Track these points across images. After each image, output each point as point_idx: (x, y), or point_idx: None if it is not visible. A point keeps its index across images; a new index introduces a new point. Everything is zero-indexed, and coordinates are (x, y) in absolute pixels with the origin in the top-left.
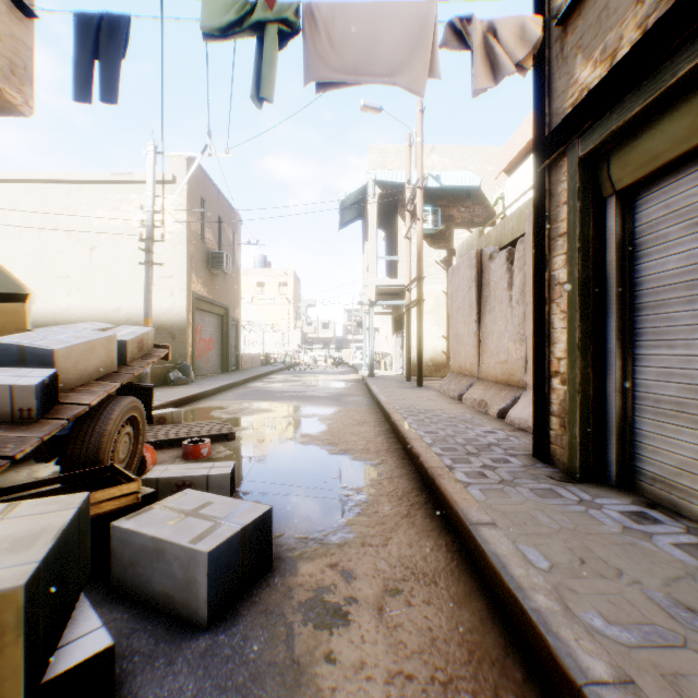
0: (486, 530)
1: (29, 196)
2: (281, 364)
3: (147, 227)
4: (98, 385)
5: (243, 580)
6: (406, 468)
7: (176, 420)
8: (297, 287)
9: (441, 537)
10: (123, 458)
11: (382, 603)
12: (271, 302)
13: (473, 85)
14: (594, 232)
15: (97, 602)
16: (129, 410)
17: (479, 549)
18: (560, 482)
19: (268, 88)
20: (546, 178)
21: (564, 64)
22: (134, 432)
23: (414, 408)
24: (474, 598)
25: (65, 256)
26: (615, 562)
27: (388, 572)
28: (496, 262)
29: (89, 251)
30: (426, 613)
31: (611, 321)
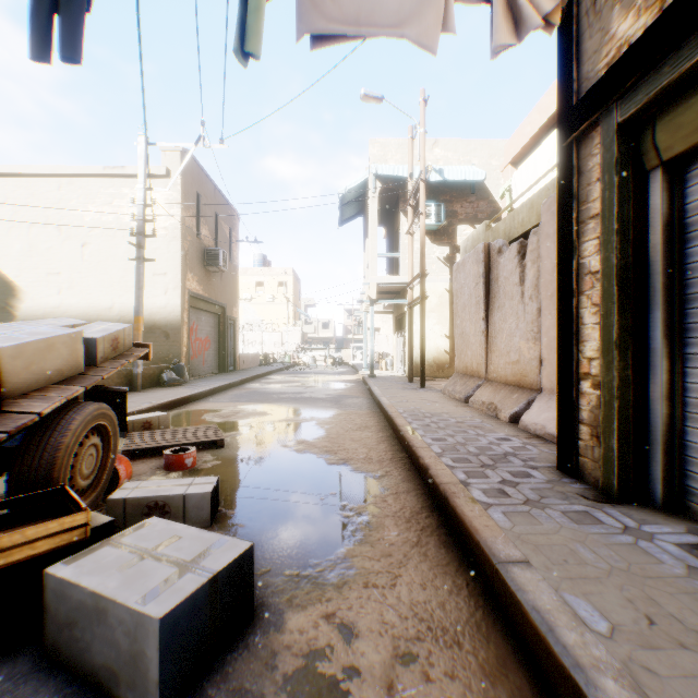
0: (519, 571)
1: (18, 191)
2: (280, 364)
3: (138, 221)
4: (57, 389)
5: (213, 644)
6: (413, 481)
7: (163, 425)
8: (296, 286)
9: (460, 573)
10: (89, 474)
11: (392, 677)
12: (270, 302)
13: (494, 41)
14: (634, 212)
15: (22, 675)
16: (94, 418)
17: (512, 598)
18: (594, 503)
19: (254, 41)
20: (574, 153)
21: (596, 20)
22: (104, 442)
23: (419, 411)
24: (511, 668)
25: (56, 253)
26: (693, 621)
27: (398, 626)
28: (506, 255)
29: (81, 247)
30: (451, 693)
31: (656, 314)
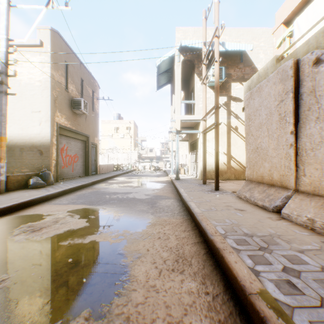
0: None
1: None
2: (125, 170)
3: (1, 63)
4: None
5: None
6: None
7: None
8: (136, 130)
9: None
10: None
11: None
12: (122, 137)
13: None
14: None
15: None
16: None
17: None
18: None
19: None
20: None
21: None
22: None
23: (242, 232)
24: None
25: None
26: None
27: None
28: None
29: None
30: None
31: None
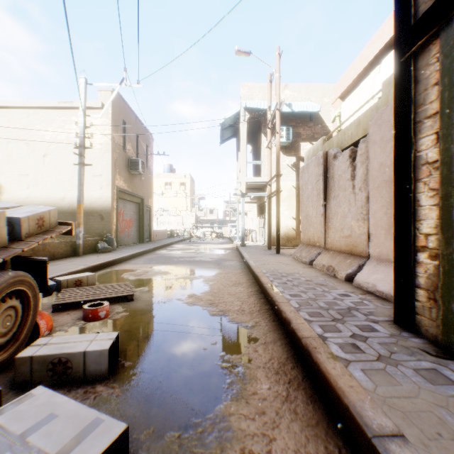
0: (398, 449)
1: (0, 118)
2: (181, 237)
3: (80, 137)
4: None
5: None
6: (277, 331)
7: (91, 282)
8: (192, 185)
9: (330, 436)
10: (7, 331)
11: None
12: (174, 195)
13: None
14: None
15: None
16: (10, 285)
17: None
18: (438, 359)
19: None
20: (411, 66)
21: None
22: (25, 303)
23: (277, 272)
24: None
25: (26, 161)
26: None
27: None
28: (340, 159)
29: (43, 157)
30: None
31: None
